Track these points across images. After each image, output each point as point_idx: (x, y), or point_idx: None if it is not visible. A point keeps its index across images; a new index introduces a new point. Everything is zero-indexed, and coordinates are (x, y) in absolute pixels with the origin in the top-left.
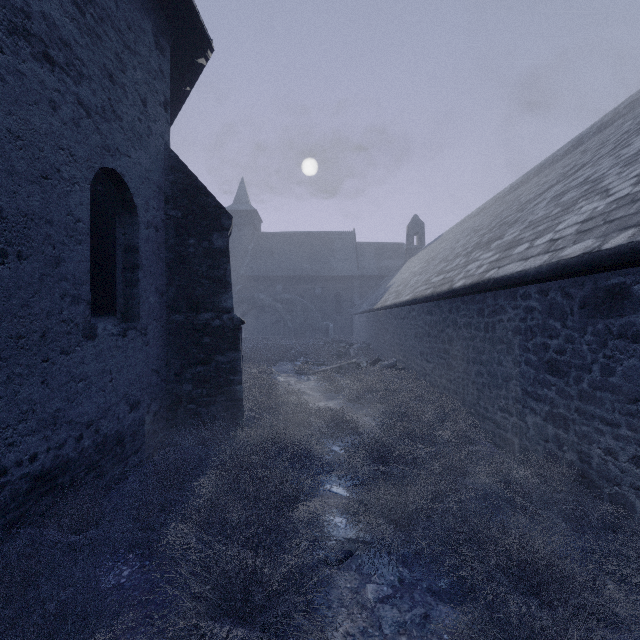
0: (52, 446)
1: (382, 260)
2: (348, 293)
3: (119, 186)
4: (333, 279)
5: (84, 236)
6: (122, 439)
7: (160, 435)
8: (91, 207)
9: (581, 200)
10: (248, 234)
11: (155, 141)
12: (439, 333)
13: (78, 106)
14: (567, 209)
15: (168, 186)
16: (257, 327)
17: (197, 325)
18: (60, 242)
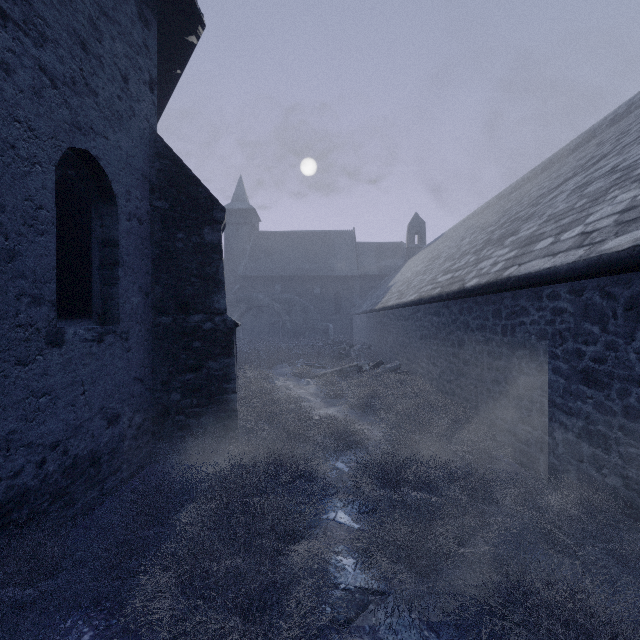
0: (4, 476)
1: (382, 260)
2: (348, 293)
3: (95, 171)
4: (332, 279)
5: (48, 226)
6: (97, 459)
7: (144, 450)
8: (60, 194)
9: (613, 189)
10: (246, 233)
11: (138, 123)
12: (448, 336)
13: (40, 73)
14: (596, 200)
15: (154, 174)
16: (255, 327)
17: (186, 328)
18: (15, 232)
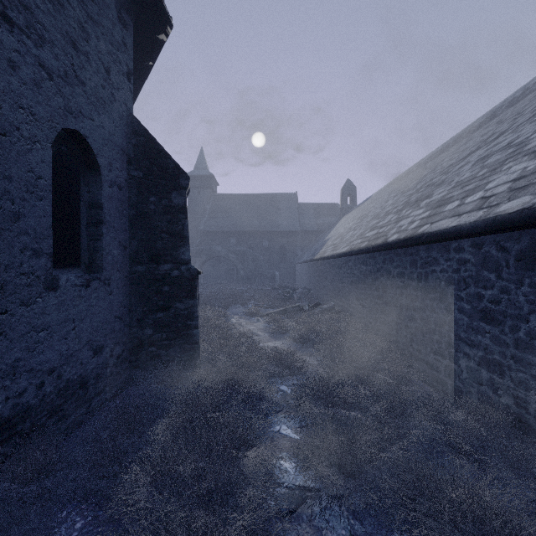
0: (11, 395)
1: (320, 217)
2: (291, 245)
3: (83, 147)
4: (278, 234)
5: (46, 192)
6: (85, 382)
7: (123, 376)
8: (55, 166)
9: (508, 161)
10: (206, 195)
11: (118, 107)
12: (373, 281)
13: (39, 68)
14: (494, 170)
15: (131, 149)
16: (214, 274)
17: (157, 275)
18: (20, 198)
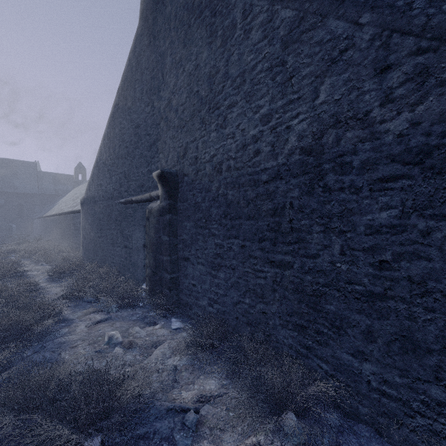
0: None
1: (58, 185)
2: (30, 204)
3: None
4: (16, 194)
5: None
6: None
7: None
8: None
9: None
10: None
11: None
12: (60, 226)
13: None
14: None
15: None
16: None
17: None
18: None
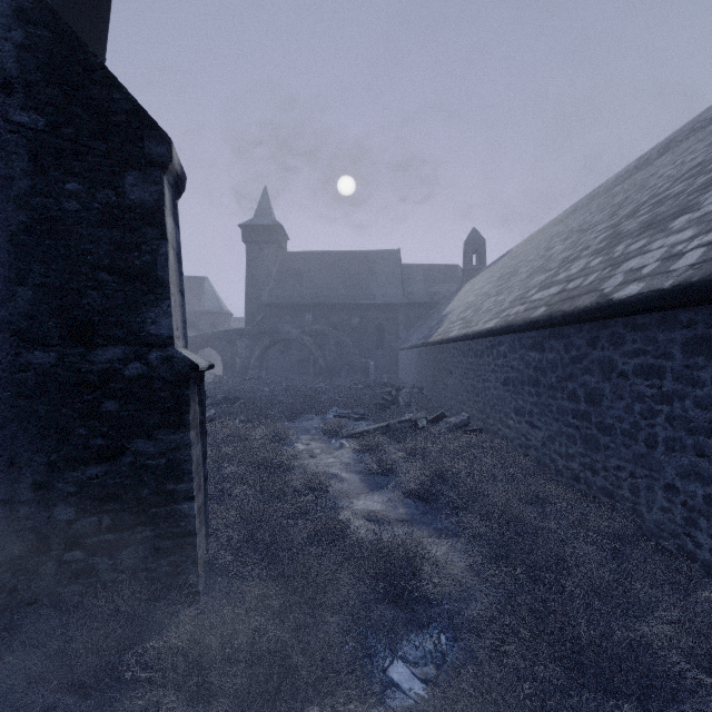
0: None
1: (433, 284)
2: (392, 324)
3: None
4: (374, 307)
5: None
6: None
7: None
8: None
9: None
10: (272, 254)
11: None
12: (562, 382)
13: None
14: None
15: (10, 55)
16: (282, 365)
17: (88, 374)
18: None
